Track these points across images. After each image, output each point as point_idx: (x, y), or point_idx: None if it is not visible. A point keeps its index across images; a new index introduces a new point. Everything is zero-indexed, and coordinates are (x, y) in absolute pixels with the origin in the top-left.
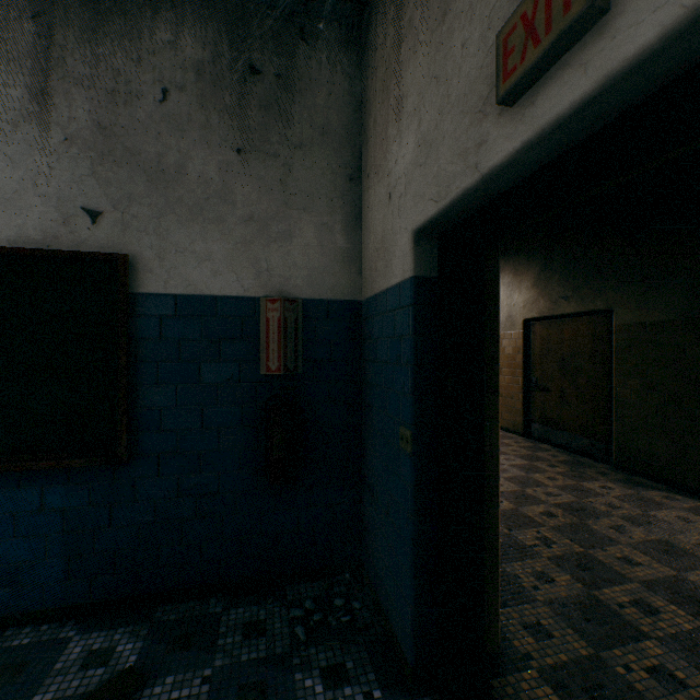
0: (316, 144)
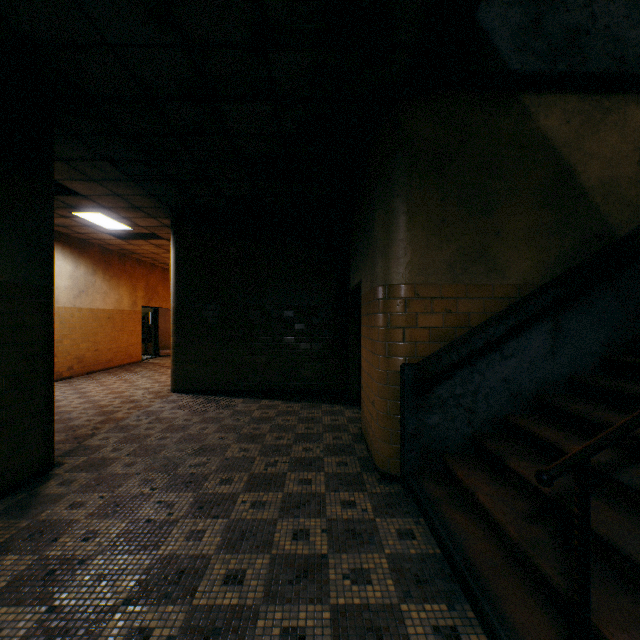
0: None
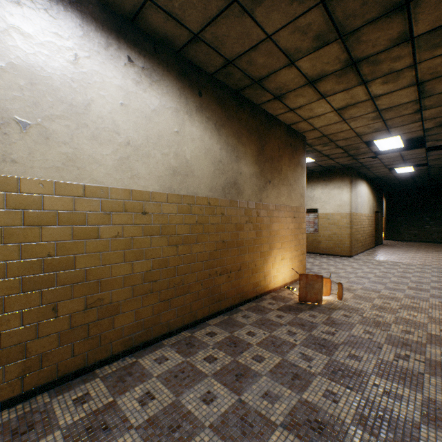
0: None
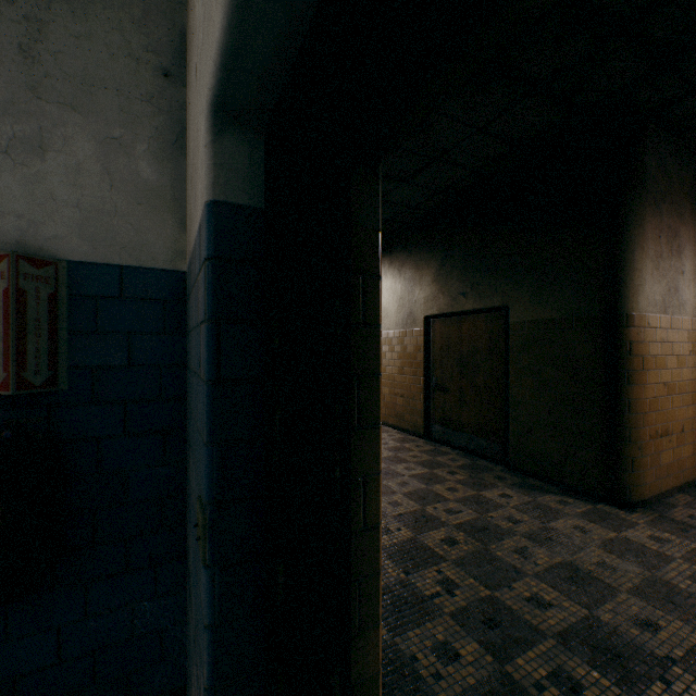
0: (98, 0)
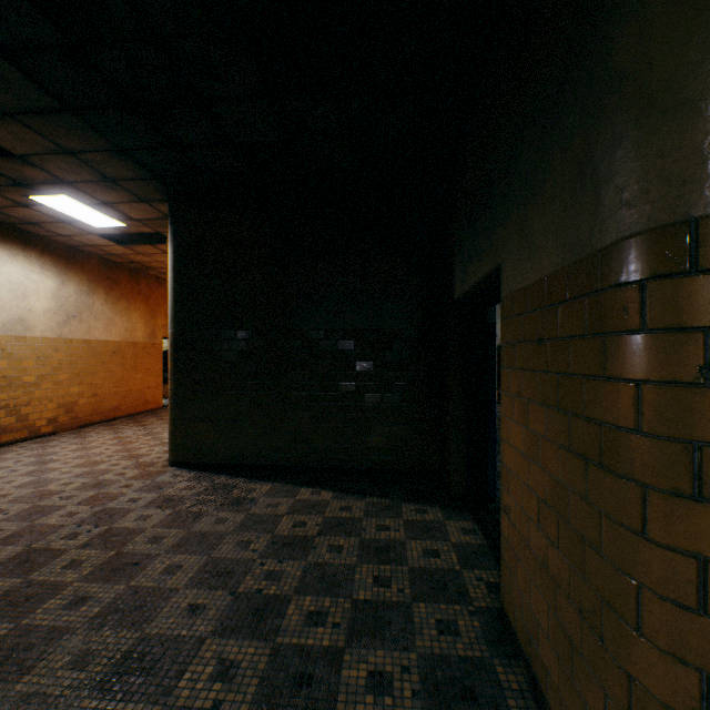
0: None
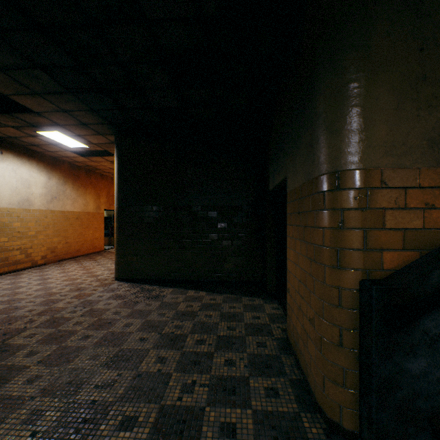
0: None
